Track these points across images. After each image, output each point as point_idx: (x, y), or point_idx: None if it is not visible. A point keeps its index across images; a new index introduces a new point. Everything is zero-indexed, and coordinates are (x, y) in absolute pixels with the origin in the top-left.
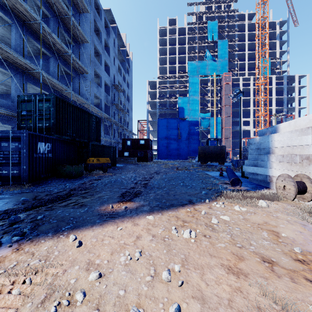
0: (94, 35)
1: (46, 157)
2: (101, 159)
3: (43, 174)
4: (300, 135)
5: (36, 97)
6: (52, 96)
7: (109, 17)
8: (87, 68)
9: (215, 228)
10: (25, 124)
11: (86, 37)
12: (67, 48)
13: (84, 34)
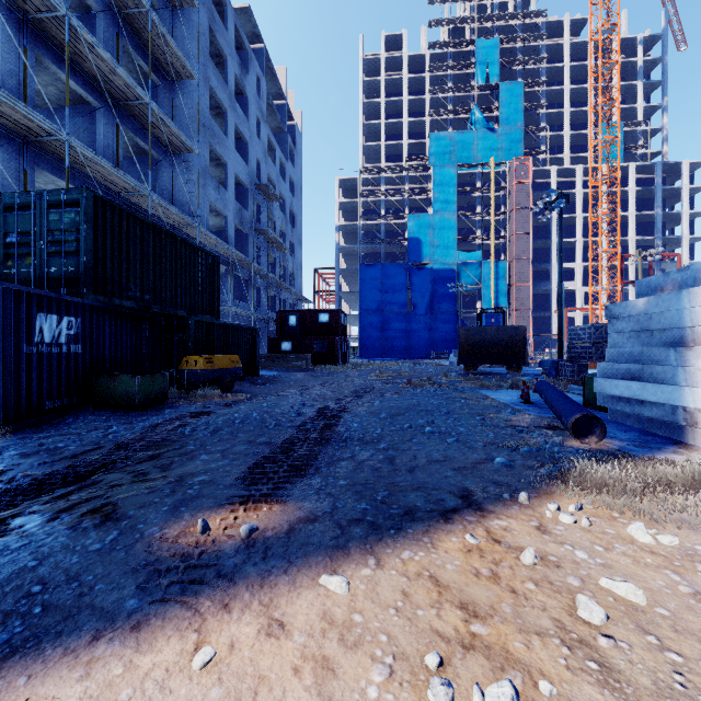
0: (209, 65)
1: (62, 353)
2: (218, 358)
3: (52, 399)
4: None
5: (43, 197)
6: (84, 193)
7: (247, 26)
8: (192, 140)
9: (614, 666)
10: (15, 268)
11: (187, 65)
12: (139, 86)
13: (183, 57)
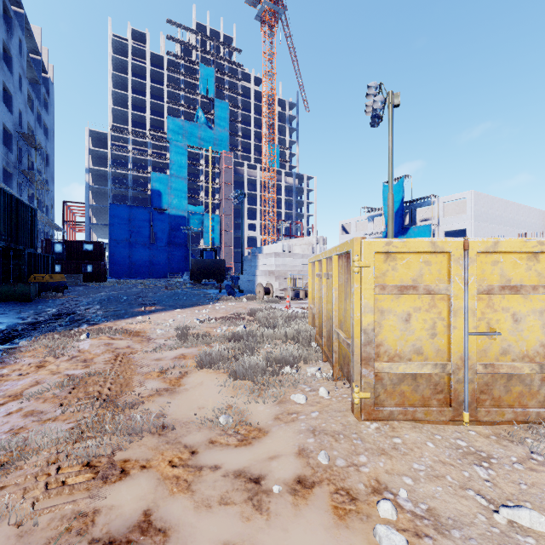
0: None
1: None
2: (55, 275)
3: None
4: (270, 257)
5: None
6: None
7: None
8: None
9: (218, 309)
10: None
11: None
12: None
13: None
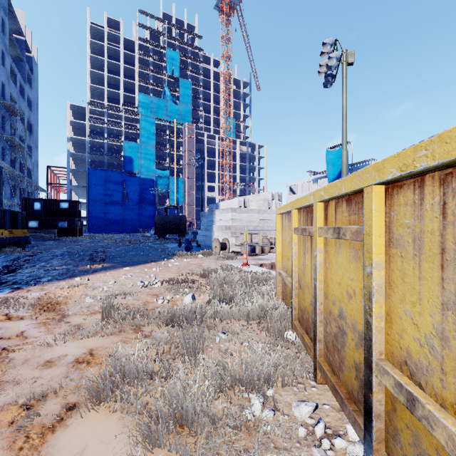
0: None
1: None
2: (15, 231)
3: None
4: (226, 212)
5: None
6: None
7: None
8: None
9: (170, 267)
10: None
11: None
12: None
13: None
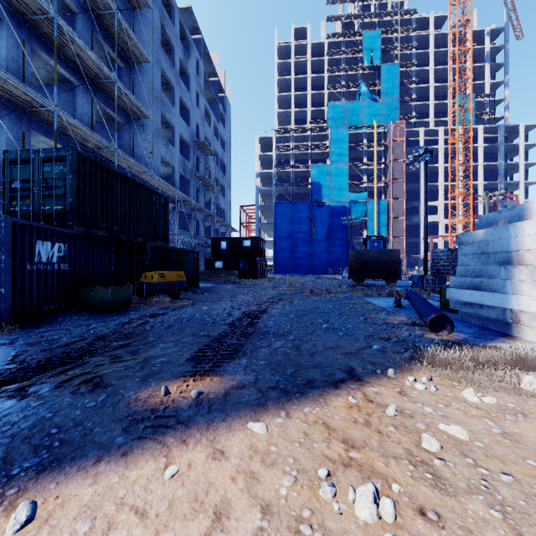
0: (161, 52)
1: (54, 270)
2: (168, 274)
3: (47, 304)
4: None
5: (39, 154)
6: (70, 151)
7: (189, 22)
8: (148, 109)
9: (443, 476)
10: (18, 207)
11: (144, 52)
12: (108, 69)
13: (141, 47)
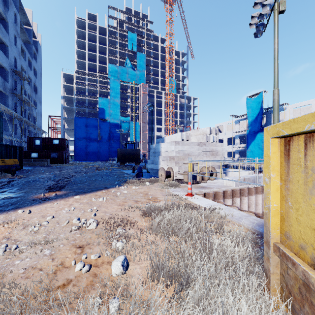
0: None
1: None
2: (7, 160)
3: None
4: (171, 145)
5: None
6: None
7: None
8: None
9: (118, 196)
10: None
11: None
12: None
13: None
